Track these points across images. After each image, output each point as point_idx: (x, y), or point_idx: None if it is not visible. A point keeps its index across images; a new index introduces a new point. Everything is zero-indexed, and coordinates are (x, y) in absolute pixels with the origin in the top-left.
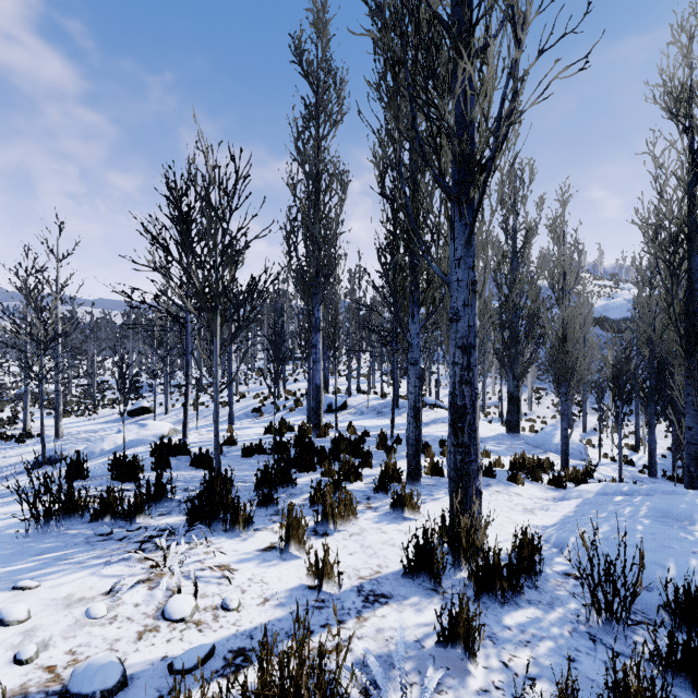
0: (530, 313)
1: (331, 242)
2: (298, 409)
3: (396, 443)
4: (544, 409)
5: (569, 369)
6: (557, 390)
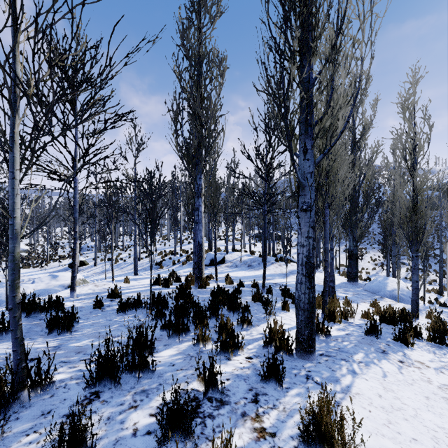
0: (369, 188)
1: (210, 116)
2: (188, 263)
3: (267, 293)
4: (366, 263)
5: (420, 228)
6: (410, 247)
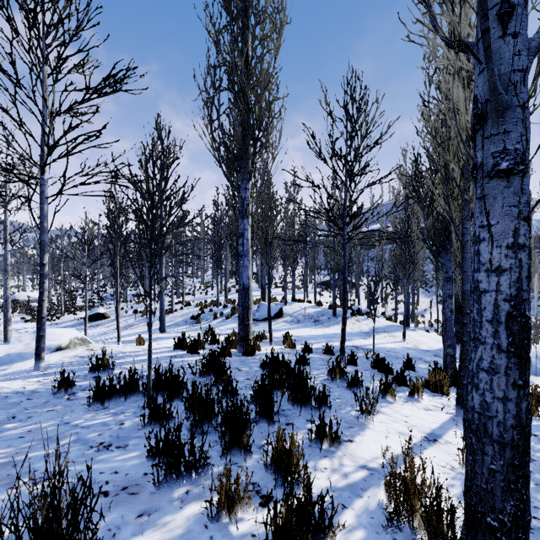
0: None
1: (261, 88)
2: (234, 316)
3: (349, 363)
4: None
5: None
6: None
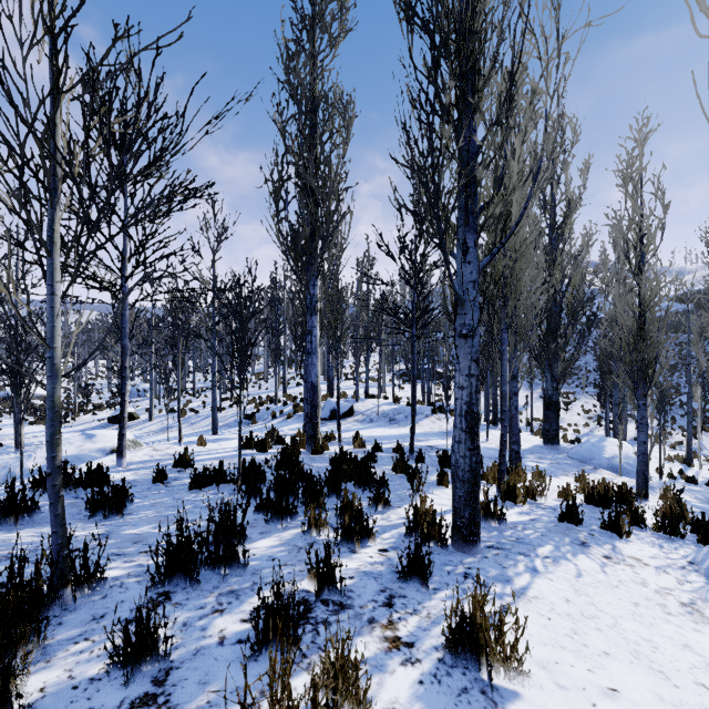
0: (576, 299)
1: (330, 190)
2: (297, 415)
3: (417, 461)
4: (574, 416)
5: (650, 362)
6: (634, 391)
